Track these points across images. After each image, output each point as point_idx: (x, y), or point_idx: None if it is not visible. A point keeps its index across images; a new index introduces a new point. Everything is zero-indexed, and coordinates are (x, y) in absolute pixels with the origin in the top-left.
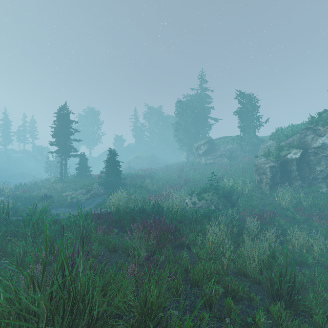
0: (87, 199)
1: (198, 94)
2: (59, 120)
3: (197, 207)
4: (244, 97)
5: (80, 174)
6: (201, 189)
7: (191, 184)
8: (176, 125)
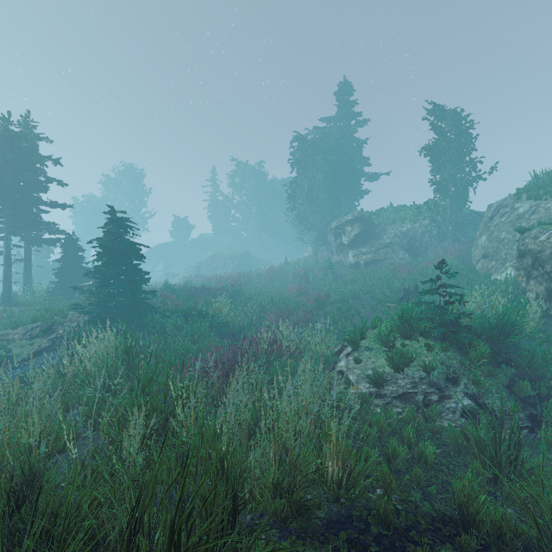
0: (37, 351)
1: (336, 128)
2: (1, 149)
3: (391, 396)
4: (442, 115)
5: (62, 285)
6: (388, 324)
7: (333, 308)
8: (291, 187)
